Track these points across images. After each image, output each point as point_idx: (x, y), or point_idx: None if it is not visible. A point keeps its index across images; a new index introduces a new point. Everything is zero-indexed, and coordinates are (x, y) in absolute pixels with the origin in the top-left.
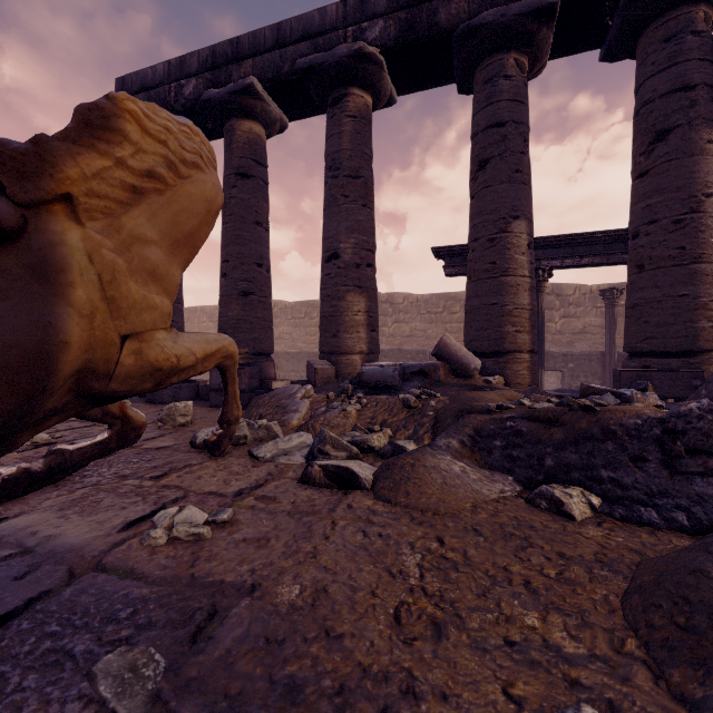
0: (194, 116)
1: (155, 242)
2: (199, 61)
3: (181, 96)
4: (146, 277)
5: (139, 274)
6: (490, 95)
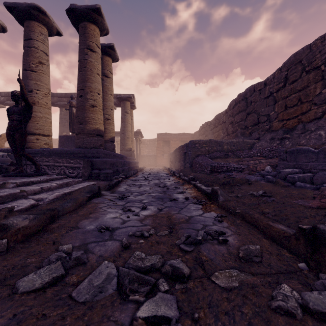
0: (3, 103)
1: (4, 141)
2: (5, 94)
3: (0, 99)
4: (3, 143)
5: (3, 143)
6: (60, 113)
